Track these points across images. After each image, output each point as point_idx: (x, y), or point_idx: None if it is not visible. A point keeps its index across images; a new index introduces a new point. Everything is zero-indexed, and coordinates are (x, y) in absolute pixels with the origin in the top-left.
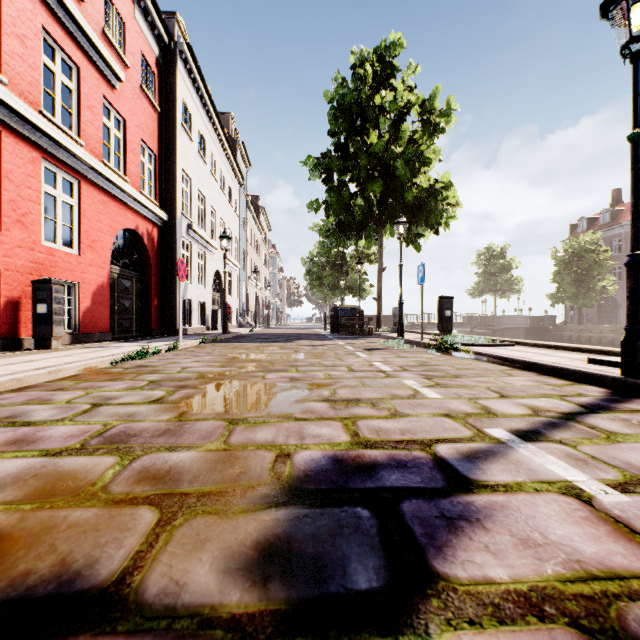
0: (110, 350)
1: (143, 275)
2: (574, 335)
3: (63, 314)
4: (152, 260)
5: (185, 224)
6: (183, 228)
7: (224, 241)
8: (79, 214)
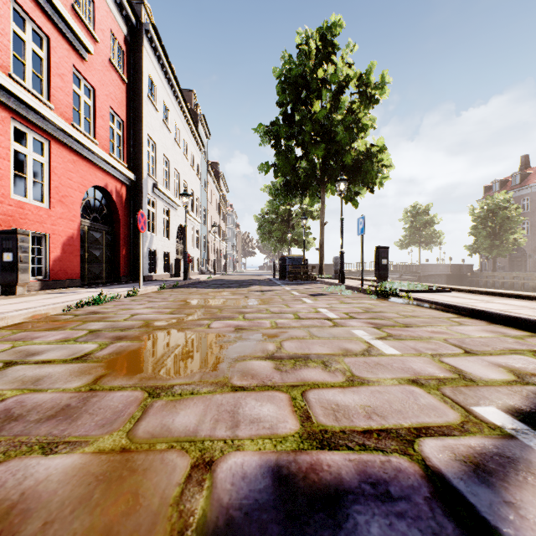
0: (71, 296)
1: (112, 228)
2: (489, 281)
3: (29, 262)
4: (120, 215)
5: (151, 183)
6: (149, 187)
7: (184, 198)
8: (49, 171)
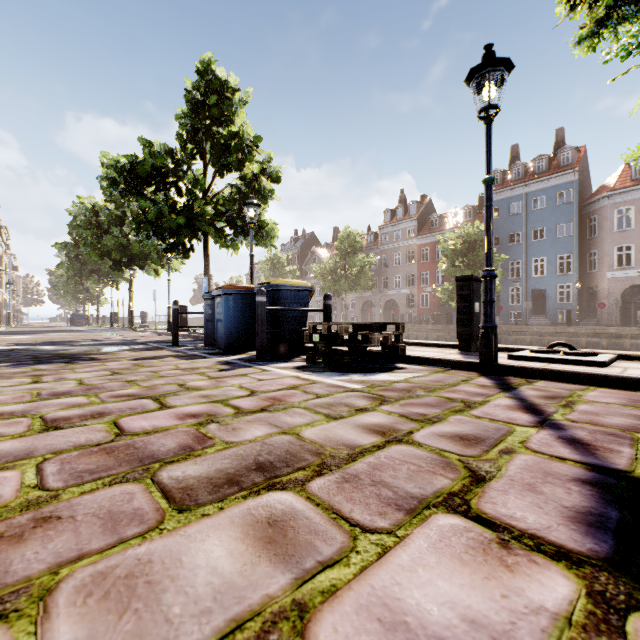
0: None
1: None
2: None
3: None
4: None
5: None
6: None
7: (9, 285)
8: None
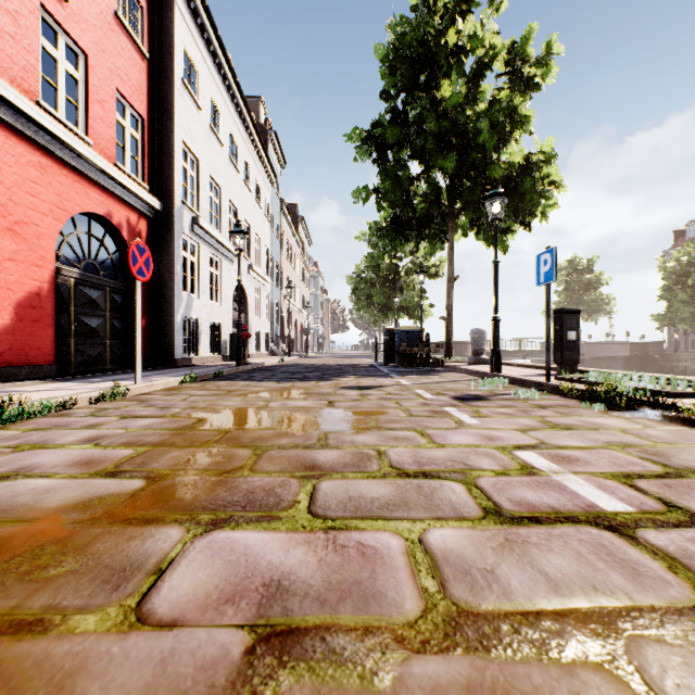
0: None
1: (124, 284)
2: (690, 366)
3: None
4: None
5: (188, 218)
6: (185, 222)
7: (238, 237)
8: None
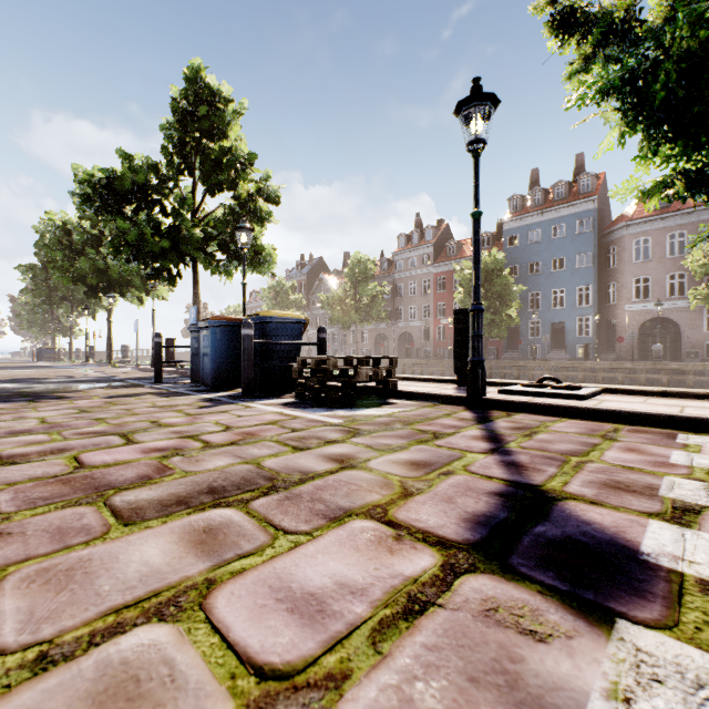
0: None
1: None
2: None
3: None
4: None
5: None
6: None
7: None
8: None
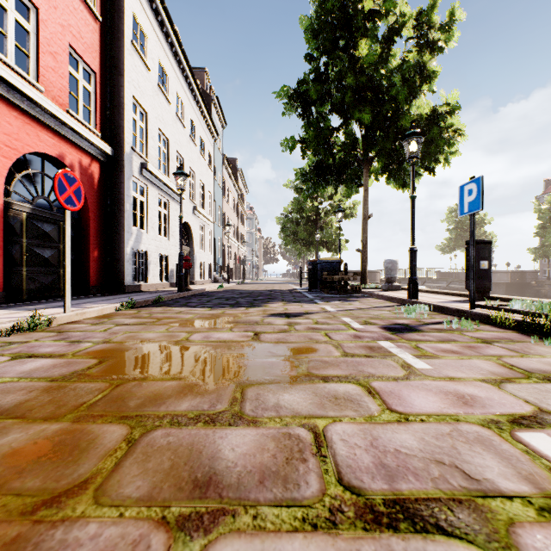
0: None
1: (77, 219)
2: None
3: None
4: (90, 201)
5: (138, 162)
6: (134, 166)
7: (179, 179)
8: None
